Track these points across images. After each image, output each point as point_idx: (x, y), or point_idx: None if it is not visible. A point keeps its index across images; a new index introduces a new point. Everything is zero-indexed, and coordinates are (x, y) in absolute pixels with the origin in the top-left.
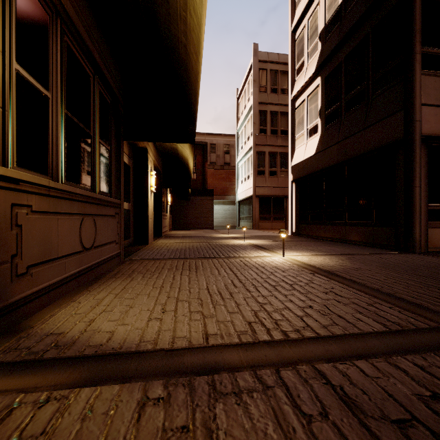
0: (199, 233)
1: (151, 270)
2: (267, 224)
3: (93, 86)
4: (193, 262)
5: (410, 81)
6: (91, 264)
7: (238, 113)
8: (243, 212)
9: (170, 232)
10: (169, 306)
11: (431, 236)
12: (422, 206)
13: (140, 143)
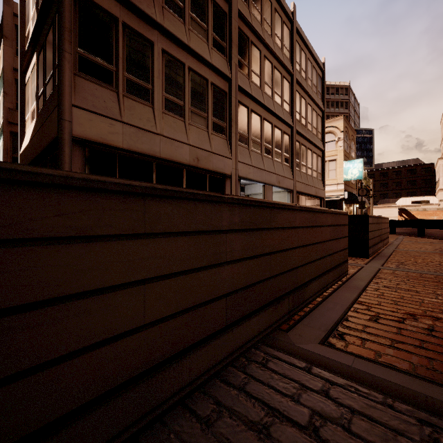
0: None
1: None
2: None
3: None
4: None
5: (59, 77)
6: None
7: None
8: None
9: None
10: None
11: None
12: None
13: None
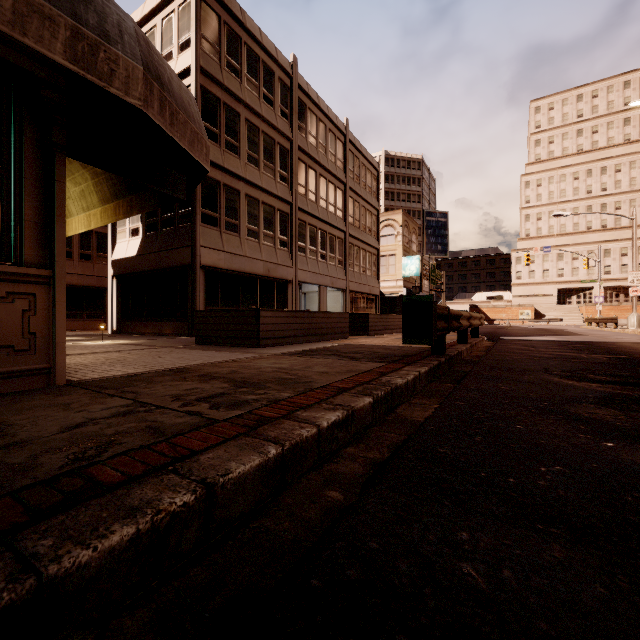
0: None
1: None
2: (76, 323)
3: None
4: None
5: (195, 230)
6: None
7: None
8: None
9: None
10: None
11: None
12: (202, 308)
13: None
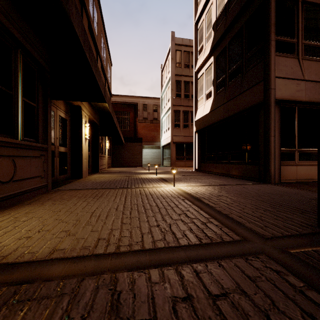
0: (129, 169)
1: (64, 198)
2: (181, 163)
3: (16, 57)
4: (102, 192)
5: (268, 60)
6: (9, 194)
7: (162, 82)
8: (165, 154)
9: (107, 169)
10: (49, 226)
11: (283, 171)
12: (276, 150)
13: (74, 102)
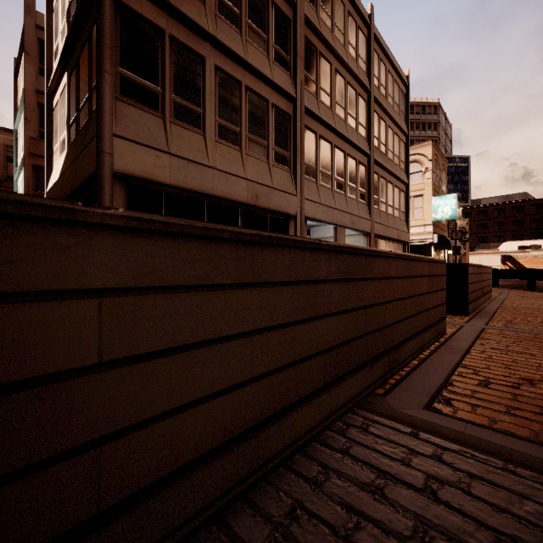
0: None
1: None
2: None
3: None
4: None
5: (99, 102)
6: None
7: (17, 98)
8: None
9: None
10: None
11: None
12: None
13: None
